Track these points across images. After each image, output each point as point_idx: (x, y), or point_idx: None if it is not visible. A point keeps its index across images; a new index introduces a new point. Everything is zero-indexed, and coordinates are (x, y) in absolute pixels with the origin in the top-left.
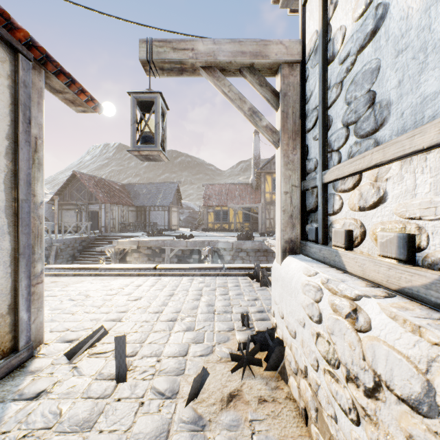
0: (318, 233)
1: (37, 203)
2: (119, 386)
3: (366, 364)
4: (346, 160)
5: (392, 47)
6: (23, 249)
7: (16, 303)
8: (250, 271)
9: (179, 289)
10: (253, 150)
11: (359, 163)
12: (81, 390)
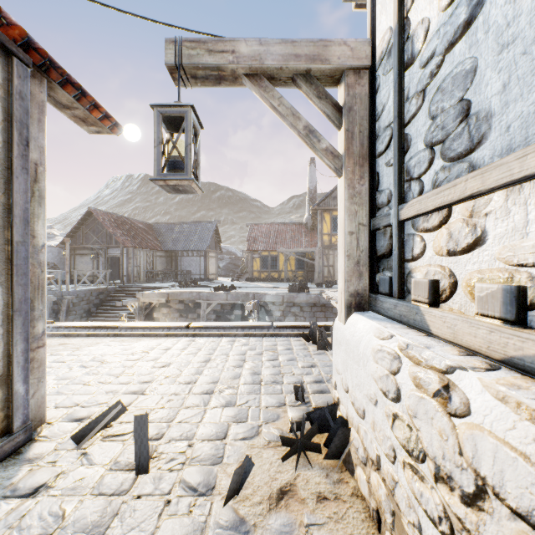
0: (393, 284)
1: (37, 246)
2: (139, 479)
3: (464, 461)
4: (429, 190)
5: (494, 40)
6: (19, 305)
7: (9, 373)
8: (305, 331)
9: (217, 353)
10: (308, 182)
11: (449, 194)
12: (91, 484)
